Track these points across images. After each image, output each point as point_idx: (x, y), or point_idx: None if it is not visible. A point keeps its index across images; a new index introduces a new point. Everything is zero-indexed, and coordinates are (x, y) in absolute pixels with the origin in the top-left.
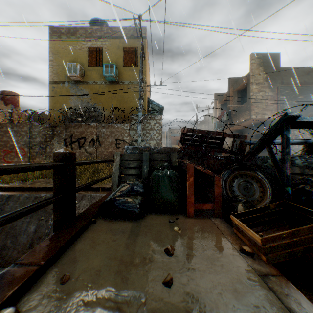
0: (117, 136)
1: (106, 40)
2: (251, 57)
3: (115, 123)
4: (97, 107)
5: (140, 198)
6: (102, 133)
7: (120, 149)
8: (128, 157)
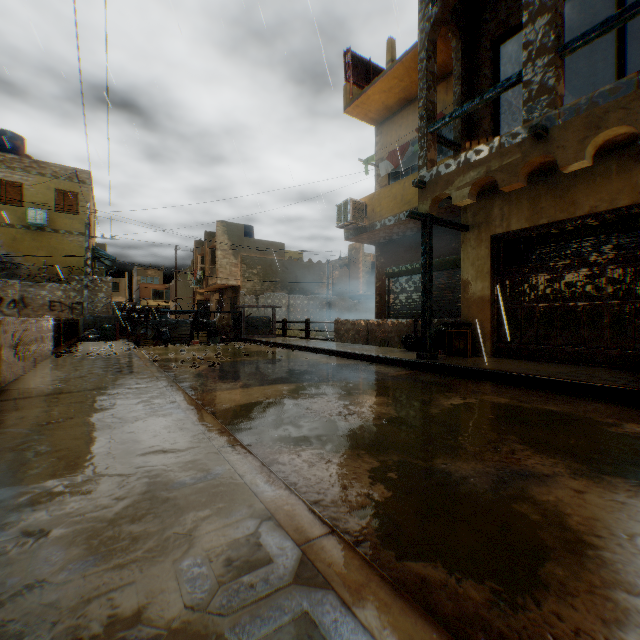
0: (53, 298)
1: (30, 175)
2: (217, 224)
3: (50, 283)
4: (15, 257)
5: (97, 335)
6: (31, 293)
7: (57, 312)
8: (88, 320)
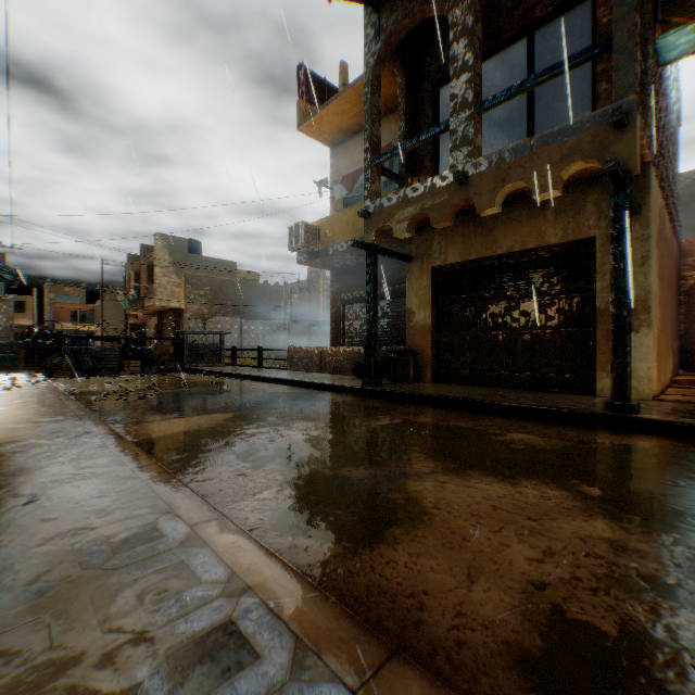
0: None
1: None
2: (155, 237)
3: None
4: None
5: None
6: None
7: None
8: None
